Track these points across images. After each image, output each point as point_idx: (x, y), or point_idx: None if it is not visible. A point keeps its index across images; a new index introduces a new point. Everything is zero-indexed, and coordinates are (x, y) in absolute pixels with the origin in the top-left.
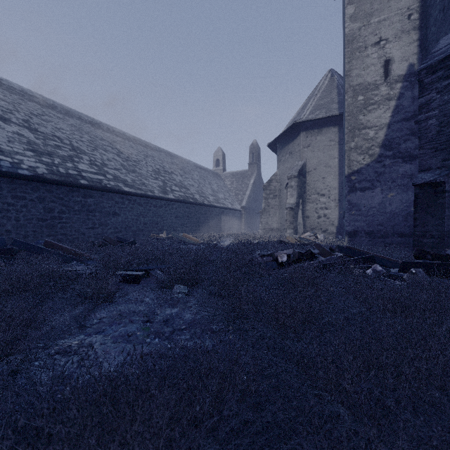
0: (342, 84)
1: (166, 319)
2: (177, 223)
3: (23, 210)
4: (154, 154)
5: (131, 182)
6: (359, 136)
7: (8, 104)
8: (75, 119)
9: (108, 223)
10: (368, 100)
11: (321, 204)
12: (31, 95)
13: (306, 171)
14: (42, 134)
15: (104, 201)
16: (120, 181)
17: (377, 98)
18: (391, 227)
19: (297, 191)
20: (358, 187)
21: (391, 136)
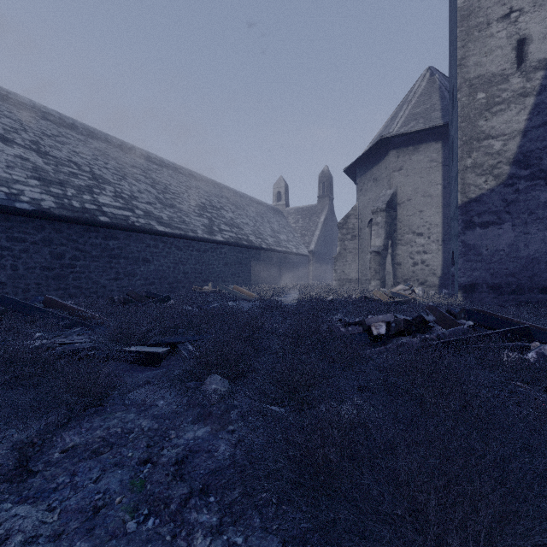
0: (446, 85)
1: (181, 457)
2: (227, 272)
3: (22, 256)
4: (199, 185)
5: (167, 219)
6: (479, 150)
7: (14, 122)
8: (100, 142)
9: (137, 272)
10: (493, 98)
11: (418, 247)
12: (46, 113)
13: (396, 202)
14: (54, 159)
15: (131, 244)
16: (153, 218)
17: (506, 95)
18: (529, 279)
19: (384, 229)
20: (478, 222)
21: (527, 147)
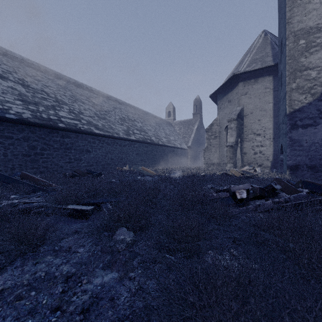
0: (275, 41)
1: (87, 305)
2: (138, 158)
3: (10, 147)
4: (121, 107)
5: (101, 126)
6: (301, 77)
7: (9, 67)
8: (62, 81)
9: (82, 158)
10: (310, 43)
11: (257, 143)
12: (29, 63)
13: (243, 115)
14: (32, 89)
15: (78, 141)
16: (92, 125)
17: (319, 40)
18: None
19: (236, 132)
20: (300, 124)
21: None
